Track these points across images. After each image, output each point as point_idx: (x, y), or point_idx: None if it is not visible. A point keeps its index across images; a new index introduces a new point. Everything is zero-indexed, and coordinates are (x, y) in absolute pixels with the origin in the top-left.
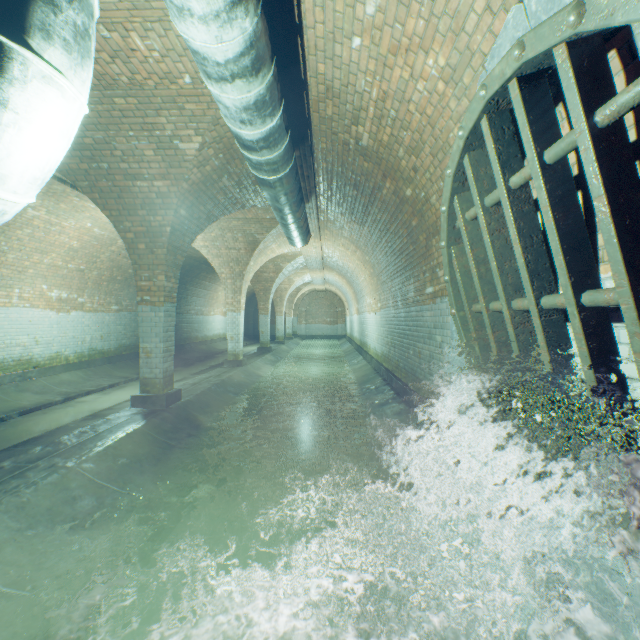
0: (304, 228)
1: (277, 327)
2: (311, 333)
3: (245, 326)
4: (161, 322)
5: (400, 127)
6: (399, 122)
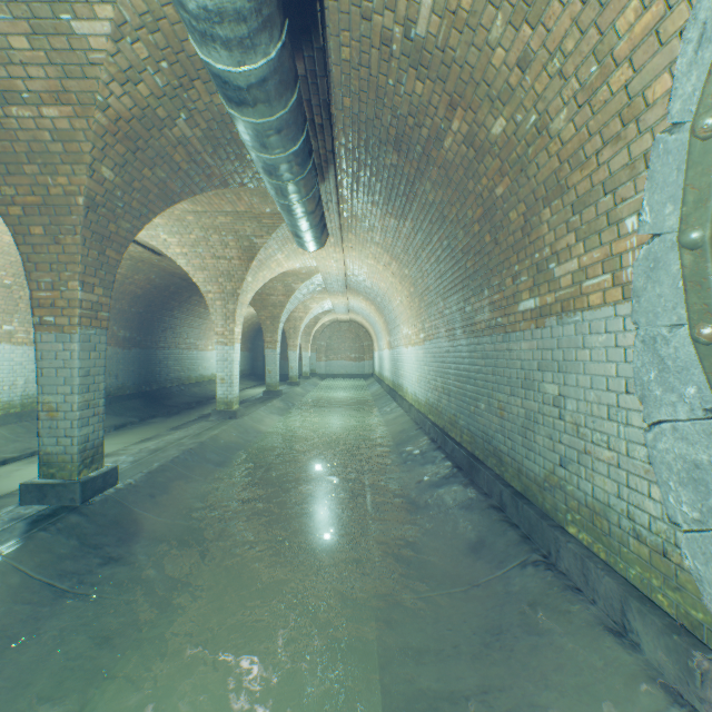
0: (317, 216)
1: (290, 365)
2: (332, 371)
3: (254, 363)
4: (74, 359)
5: None
6: None
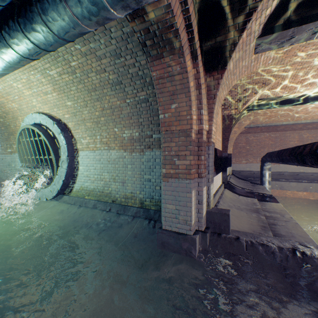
0: None
1: None
2: None
3: None
4: None
5: (1, 107)
6: (1, 106)
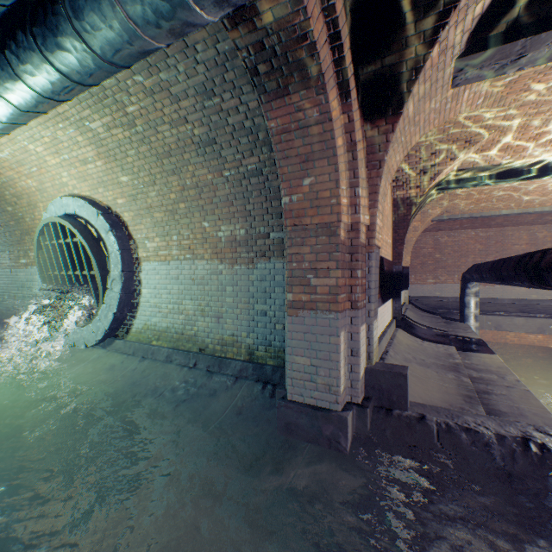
0: None
1: None
2: None
3: None
4: None
5: (10, 186)
6: (9, 184)
